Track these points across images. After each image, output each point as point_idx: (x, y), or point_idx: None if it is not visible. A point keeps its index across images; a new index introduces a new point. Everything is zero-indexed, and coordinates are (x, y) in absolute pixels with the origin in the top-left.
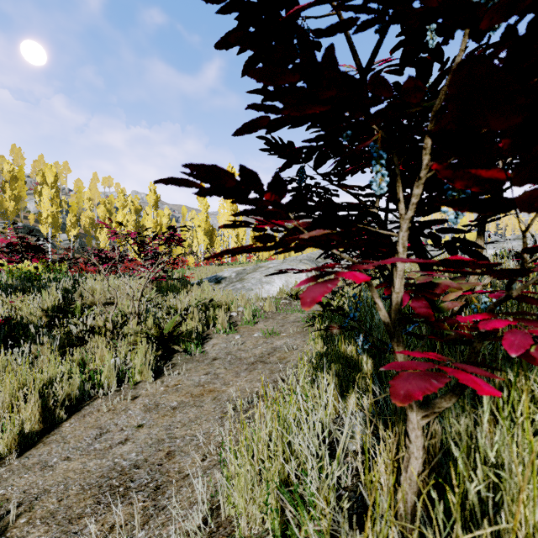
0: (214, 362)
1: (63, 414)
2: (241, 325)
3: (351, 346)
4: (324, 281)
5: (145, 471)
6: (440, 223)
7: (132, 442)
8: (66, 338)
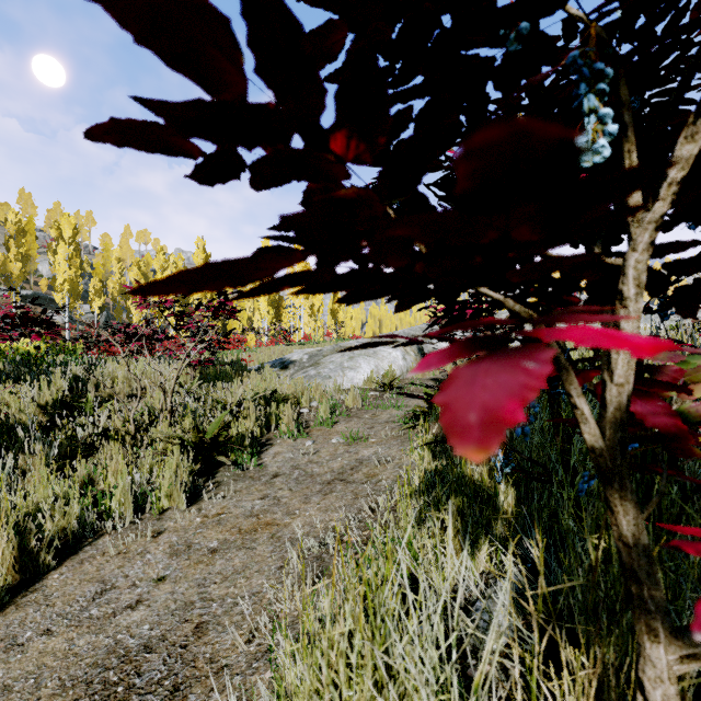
0: (275, 480)
1: (50, 559)
2: (314, 427)
3: (480, 467)
4: (503, 352)
5: (161, 657)
6: (679, 249)
7: (146, 606)
8: (69, 445)
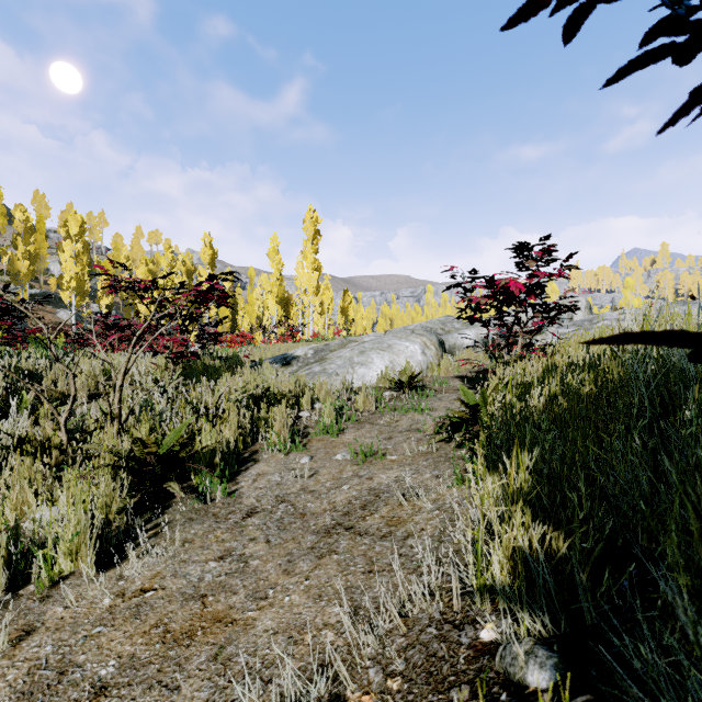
0: (248, 522)
1: None
2: (315, 436)
3: None
4: None
5: None
6: None
7: None
8: None
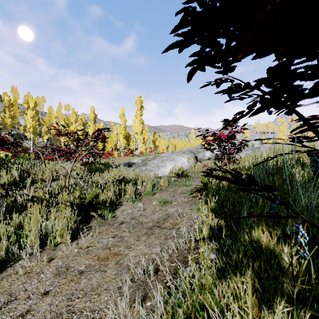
0: (121, 226)
1: None
2: (144, 195)
3: (266, 233)
4: None
5: None
6: None
7: (31, 315)
8: (13, 205)
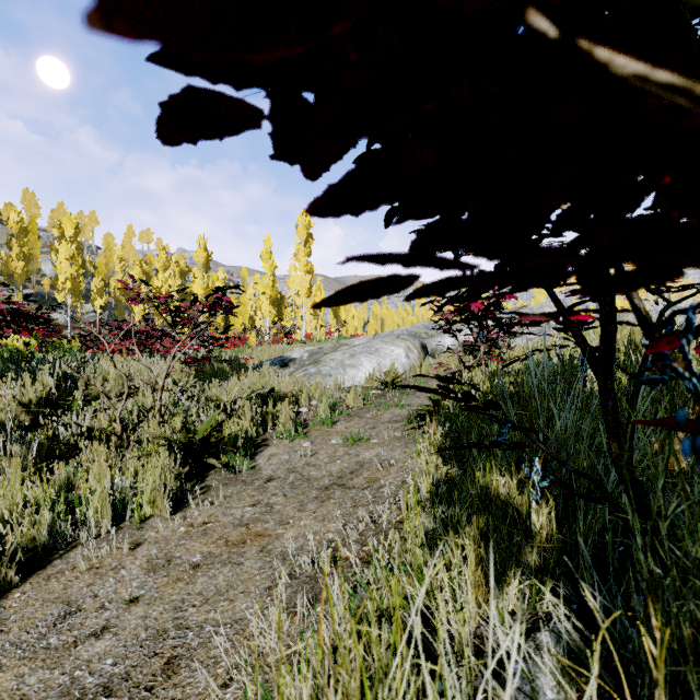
0: (269, 485)
1: (13, 575)
2: (313, 427)
3: (506, 478)
4: None
5: None
6: None
7: (113, 634)
8: (51, 446)
